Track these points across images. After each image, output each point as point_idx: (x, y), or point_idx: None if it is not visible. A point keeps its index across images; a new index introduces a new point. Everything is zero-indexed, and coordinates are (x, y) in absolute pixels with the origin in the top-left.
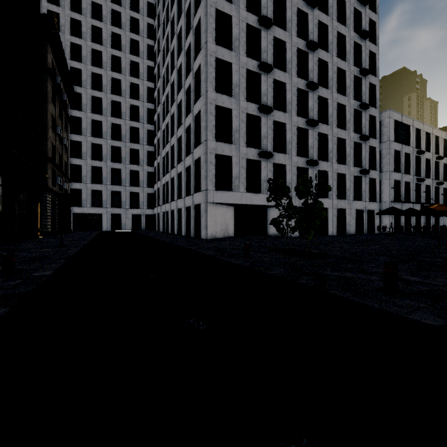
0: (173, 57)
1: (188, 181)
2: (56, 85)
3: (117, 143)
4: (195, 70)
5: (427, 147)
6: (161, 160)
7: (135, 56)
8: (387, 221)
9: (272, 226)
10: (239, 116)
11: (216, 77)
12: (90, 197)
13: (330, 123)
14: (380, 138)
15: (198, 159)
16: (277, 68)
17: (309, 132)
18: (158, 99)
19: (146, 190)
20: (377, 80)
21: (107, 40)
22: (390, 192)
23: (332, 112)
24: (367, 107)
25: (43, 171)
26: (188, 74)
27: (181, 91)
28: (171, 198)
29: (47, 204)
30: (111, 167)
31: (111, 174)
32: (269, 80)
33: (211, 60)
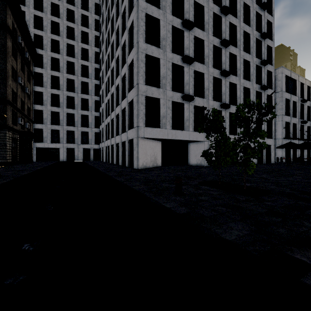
0: (113, 23)
1: (124, 121)
2: (16, 43)
3: (71, 94)
4: (129, 27)
5: (308, 97)
6: (104, 106)
7: (85, 27)
8: (280, 153)
9: (192, 158)
10: (166, 65)
11: (146, 30)
12: (50, 135)
13: (238, 75)
14: (275, 89)
15: (131, 101)
16: (197, 27)
17: (222, 81)
18: (103, 59)
19: (94, 130)
20: (273, 43)
21: (63, 14)
22: (282, 131)
23: (240, 66)
24: (266, 64)
25: (3, 112)
26: (123, 33)
27: (119, 48)
28: (111, 135)
29: (6, 140)
30: (66, 112)
31: (66, 118)
32: (190, 36)
33: (142, 15)
